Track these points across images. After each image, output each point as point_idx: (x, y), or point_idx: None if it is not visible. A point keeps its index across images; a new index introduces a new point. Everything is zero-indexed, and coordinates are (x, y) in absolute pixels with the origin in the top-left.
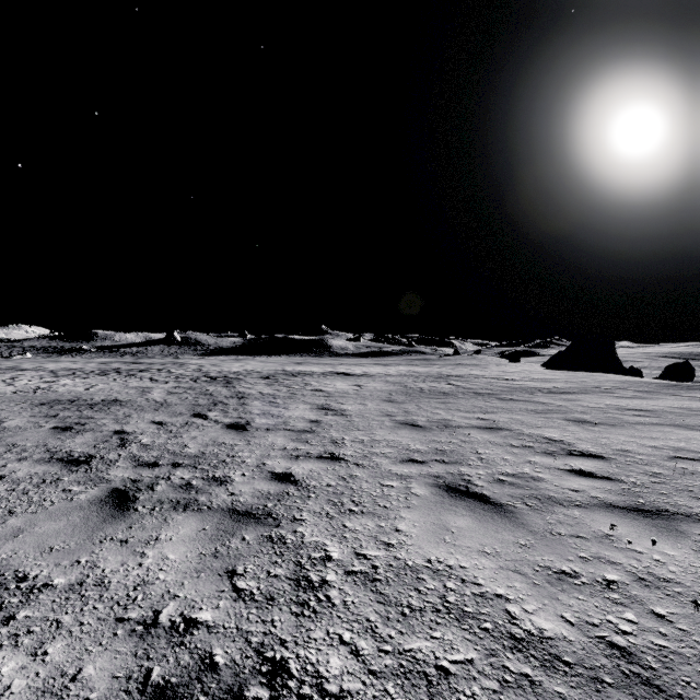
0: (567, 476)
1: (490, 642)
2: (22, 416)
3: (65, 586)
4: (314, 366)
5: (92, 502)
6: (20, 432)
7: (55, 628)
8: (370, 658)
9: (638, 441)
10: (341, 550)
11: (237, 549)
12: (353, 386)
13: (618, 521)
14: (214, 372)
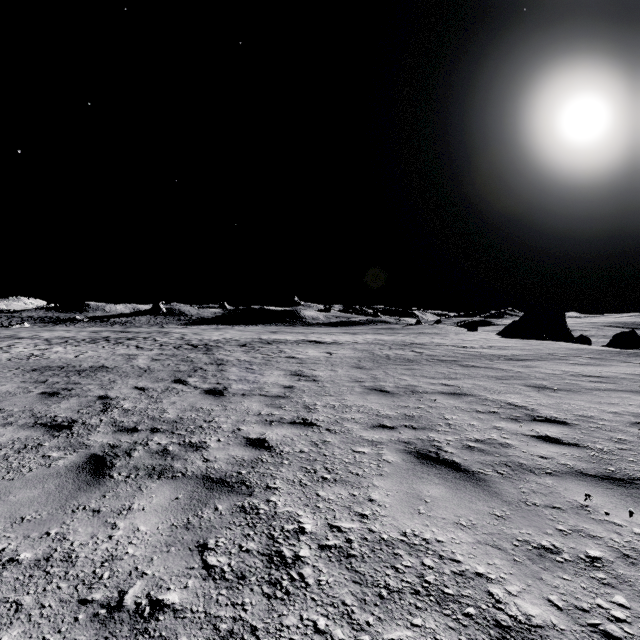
0: (534, 442)
1: (475, 631)
2: (13, 381)
3: (30, 562)
4: (288, 335)
5: (69, 469)
6: (9, 397)
7: (13, 611)
8: None
9: (598, 407)
10: (315, 522)
11: (210, 520)
12: (324, 353)
13: (591, 490)
14: (196, 340)
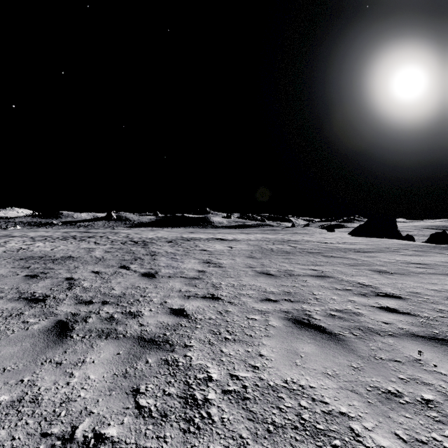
0: (378, 312)
1: None
2: (6, 267)
3: (7, 403)
4: (201, 234)
5: (41, 331)
6: (2, 279)
7: None
8: None
9: (423, 285)
10: (219, 372)
11: (142, 370)
12: (227, 247)
13: (422, 347)
14: (137, 238)
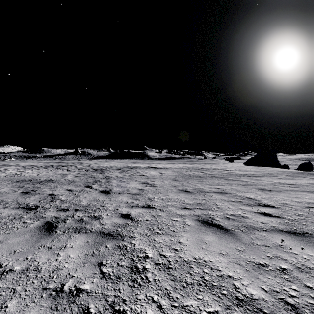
0: (258, 215)
1: (226, 301)
2: (7, 187)
3: (19, 271)
4: (141, 164)
5: (36, 228)
6: (6, 194)
7: (12, 293)
8: (167, 310)
9: (290, 199)
10: (153, 252)
11: (103, 252)
12: (158, 173)
13: (284, 238)
14: (96, 167)
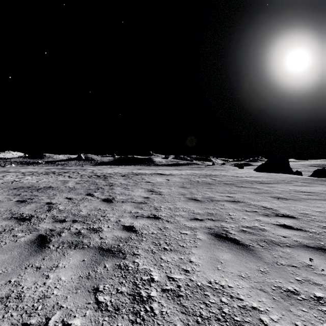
0: (278, 228)
1: None
2: (3, 194)
3: None
4: (146, 170)
5: (26, 243)
6: None
7: None
8: None
9: (310, 208)
10: (159, 274)
11: (101, 273)
12: (165, 180)
13: (312, 256)
14: (99, 173)
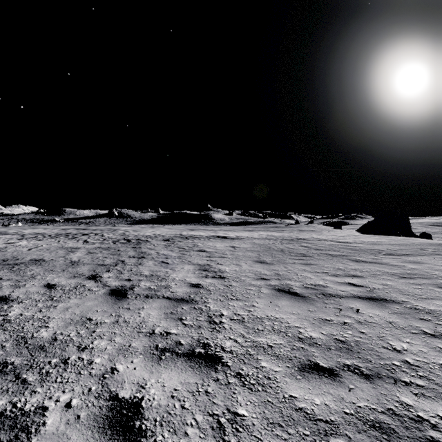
0: None
1: None
2: None
3: None
4: (202, 232)
5: None
6: None
7: None
8: None
9: None
10: None
11: None
12: (229, 247)
13: None
14: (132, 236)
